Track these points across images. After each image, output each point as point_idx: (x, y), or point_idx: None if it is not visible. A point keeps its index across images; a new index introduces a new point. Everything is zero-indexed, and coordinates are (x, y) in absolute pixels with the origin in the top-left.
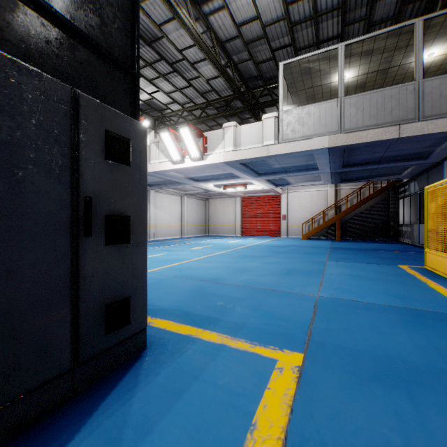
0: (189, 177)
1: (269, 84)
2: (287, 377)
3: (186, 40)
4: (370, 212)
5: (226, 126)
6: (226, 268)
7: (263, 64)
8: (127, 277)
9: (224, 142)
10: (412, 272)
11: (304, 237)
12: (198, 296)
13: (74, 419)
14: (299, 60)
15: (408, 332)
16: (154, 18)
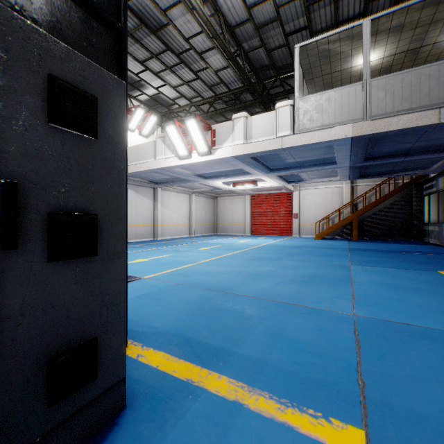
0: (197, 174)
1: (281, 74)
2: None
3: (193, 26)
4: (390, 210)
5: (236, 117)
6: (237, 273)
7: (275, 51)
8: (91, 308)
9: (234, 135)
10: None
11: (317, 236)
12: (203, 312)
13: None
14: (318, 41)
15: None
16: (158, 3)
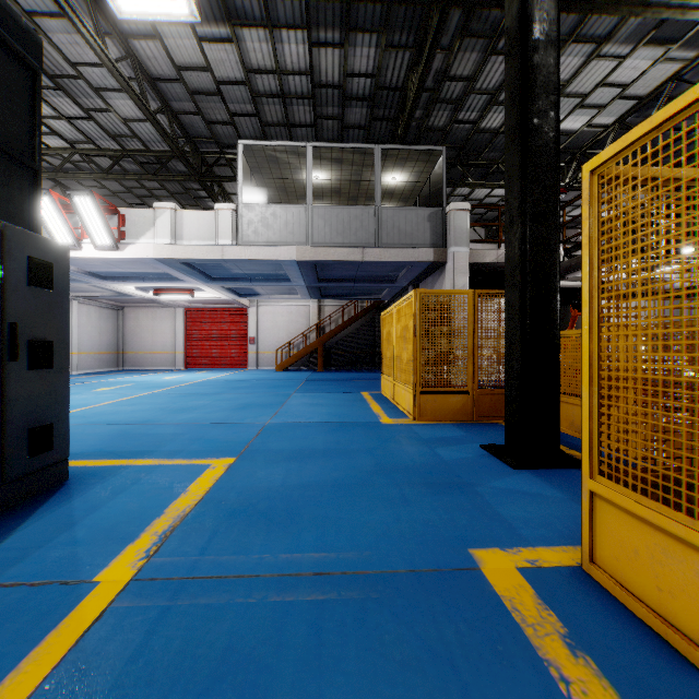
0: (88, 272)
1: (228, 153)
2: (218, 470)
3: (86, 53)
4: (356, 336)
5: (160, 207)
6: (161, 409)
7: (218, 126)
8: (50, 403)
9: (156, 230)
10: (368, 397)
11: (279, 367)
12: (122, 438)
13: (14, 520)
14: (264, 146)
15: (327, 435)
16: None
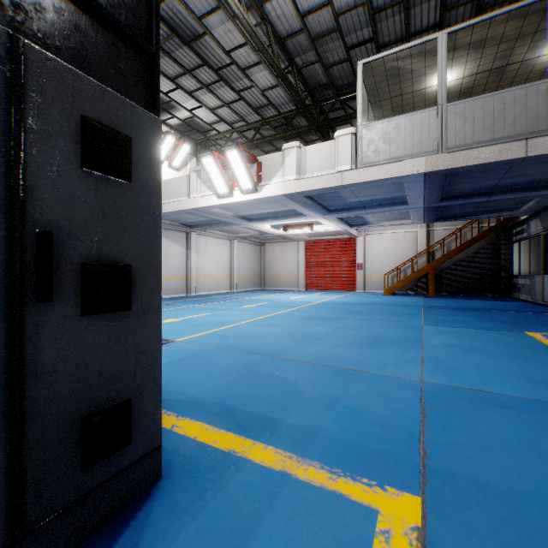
0: (240, 216)
1: (342, 95)
2: None
3: (235, 37)
4: (473, 260)
5: (287, 148)
6: (287, 335)
7: (335, 68)
8: (125, 367)
9: (284, 169)
10: (547, 342)
11: (386, 291)
12: (247, 379)
13: None
14: (385, 57)
15: None
16: (193, 8)
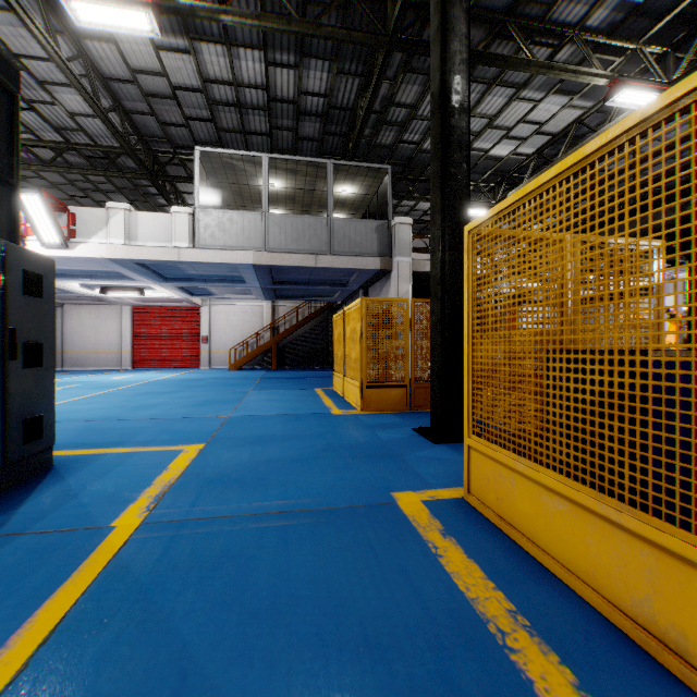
0: None
1: (181, 154)
2: (191, 453)
3: (33, 46)
4: (310, 336)
5: (113, 207)
6: (120, 407)
7: (173, 127)
8: (40, 397)
9: (109, 230)
10: (321, 392)
11: (233, 367)
12: (91, 432)
13: (20, 495)
14: (221, 153)
15: (284, 425)
16: None
